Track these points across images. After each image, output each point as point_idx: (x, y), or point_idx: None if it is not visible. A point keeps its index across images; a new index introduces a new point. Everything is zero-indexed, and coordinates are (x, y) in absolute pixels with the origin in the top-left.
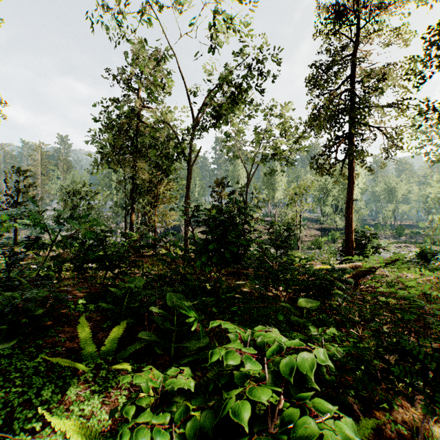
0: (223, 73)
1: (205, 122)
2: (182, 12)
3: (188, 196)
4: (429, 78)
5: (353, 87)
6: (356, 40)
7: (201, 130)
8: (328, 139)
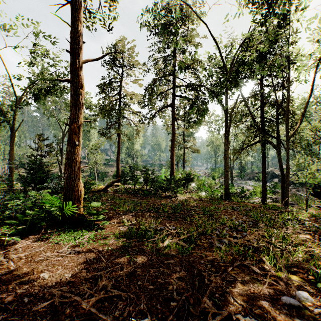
0: (41, 71)
1: (27, 98)
2: (7, 31)
3: (13, 150)
4: (147, 105)
5: (120, 98)
6: (122, 76)
7: (23, 105)
8: (107, 122)
